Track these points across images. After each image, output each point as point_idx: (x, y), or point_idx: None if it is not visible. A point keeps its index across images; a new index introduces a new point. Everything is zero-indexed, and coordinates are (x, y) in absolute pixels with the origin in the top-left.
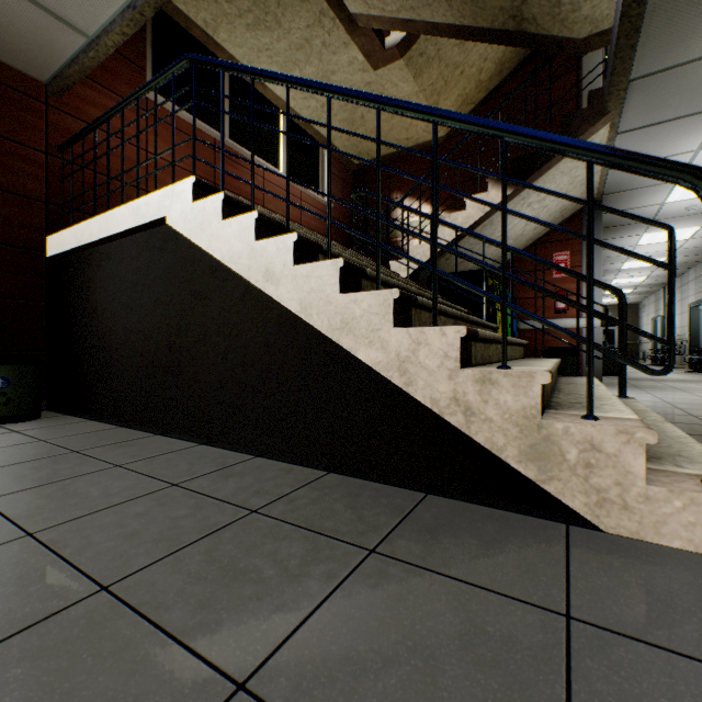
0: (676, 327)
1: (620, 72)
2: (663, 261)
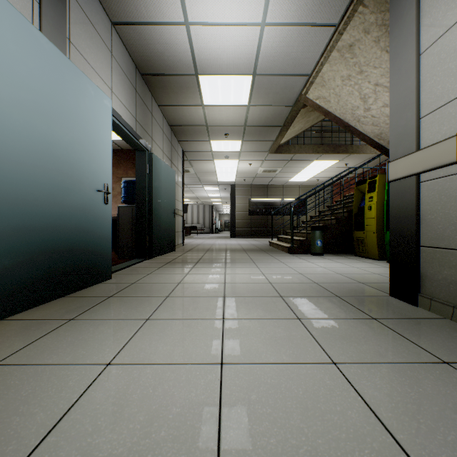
0: None
1: (293, 117)
2: None
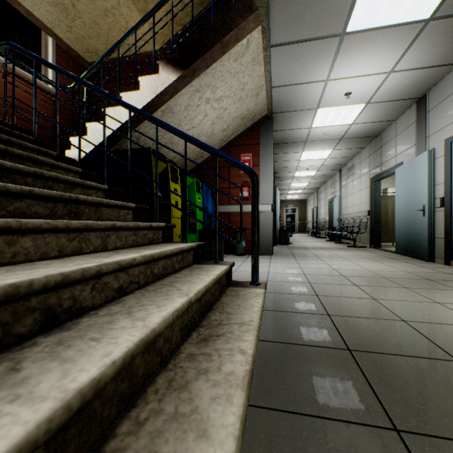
0: (322, 213)
1: None
2: (315, 173)
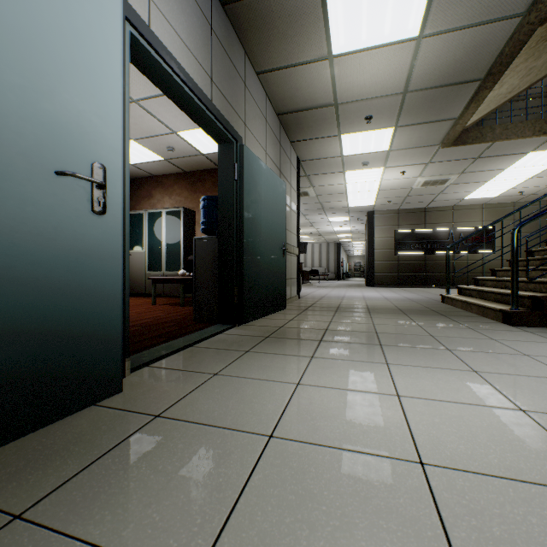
0: None
1: (518, 44)
2: None
